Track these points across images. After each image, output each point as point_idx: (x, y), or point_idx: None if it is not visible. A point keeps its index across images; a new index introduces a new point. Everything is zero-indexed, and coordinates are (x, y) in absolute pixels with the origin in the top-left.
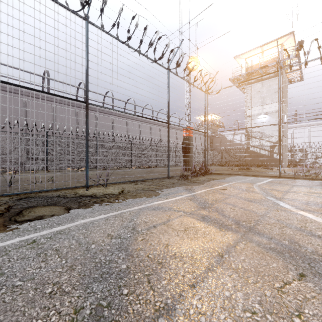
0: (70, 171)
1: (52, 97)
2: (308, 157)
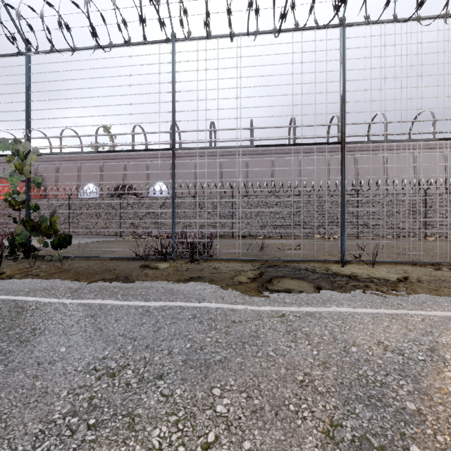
0: (319, 239)
1: (298, 148)
2: None
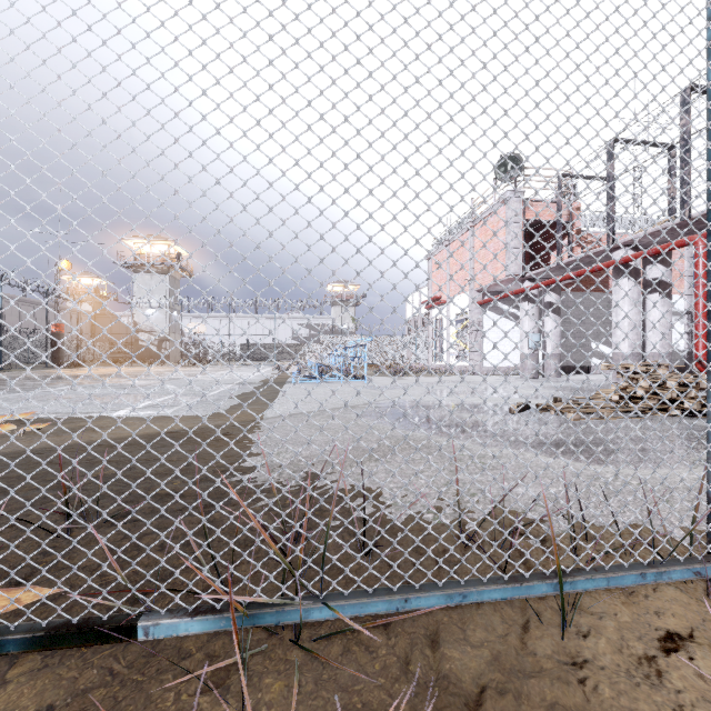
0: None
1: None
2: (210, 352)
